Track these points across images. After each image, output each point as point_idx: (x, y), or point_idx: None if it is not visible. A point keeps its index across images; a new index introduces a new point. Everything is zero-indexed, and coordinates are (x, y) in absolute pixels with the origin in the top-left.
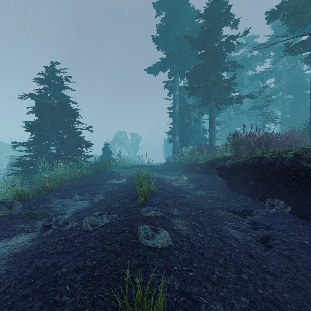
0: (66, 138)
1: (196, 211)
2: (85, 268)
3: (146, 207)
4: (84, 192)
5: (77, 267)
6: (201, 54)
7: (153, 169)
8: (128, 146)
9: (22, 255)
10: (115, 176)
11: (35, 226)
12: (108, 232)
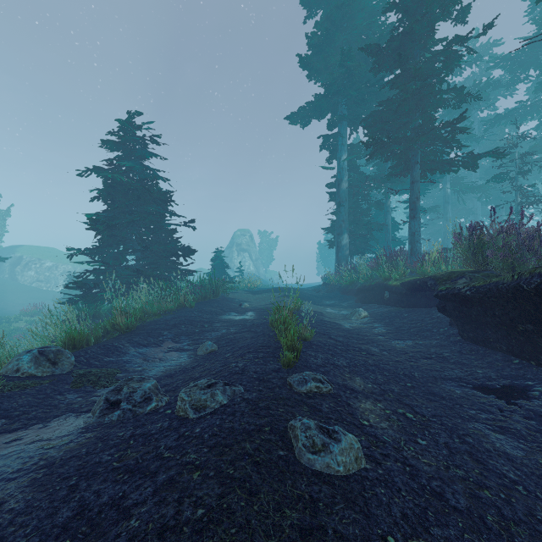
0: (152, 241)
1: (399, 382)
2: (179, 528)
3: (299, 373)
4: (181, 336)
5: (162, 520)
6: (395, 78)
7: (301, 295)
8: (254, 255)
9: (61, 466)
10: (234, 307)
11: (93, 400)
12: (226, 426)
